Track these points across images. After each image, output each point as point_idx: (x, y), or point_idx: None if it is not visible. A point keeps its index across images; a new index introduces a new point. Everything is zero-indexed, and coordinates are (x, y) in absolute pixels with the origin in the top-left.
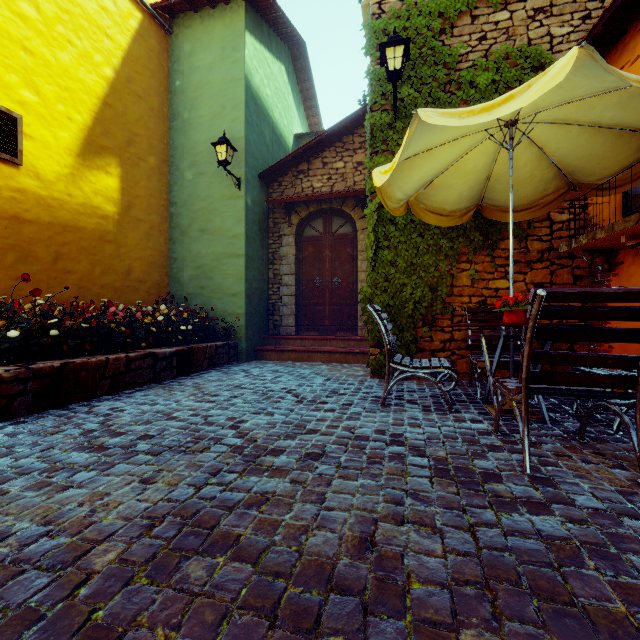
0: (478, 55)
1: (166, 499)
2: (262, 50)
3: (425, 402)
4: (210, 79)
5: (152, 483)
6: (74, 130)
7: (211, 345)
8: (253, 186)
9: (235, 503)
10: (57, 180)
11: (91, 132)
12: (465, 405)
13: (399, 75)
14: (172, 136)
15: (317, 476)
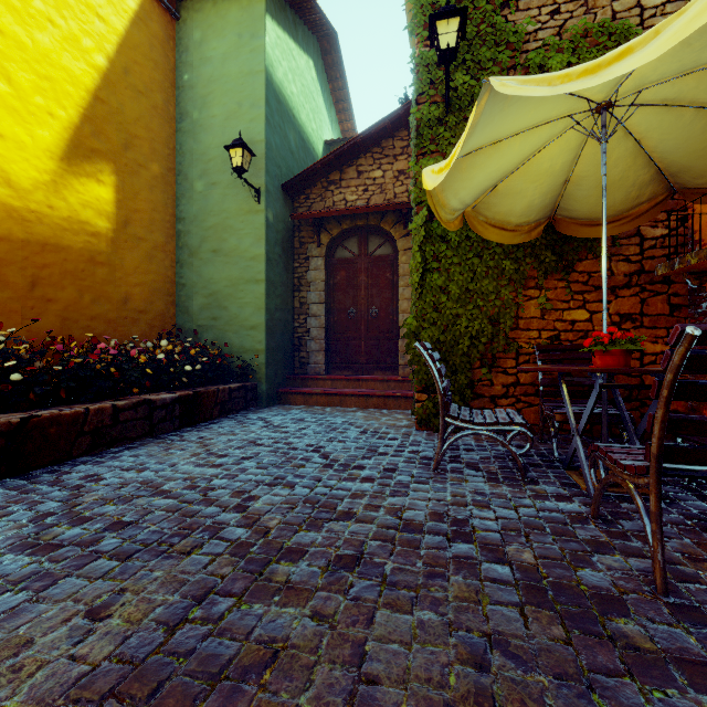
0: (549, 33)
1: (116, 655)
2: (286, 39)
3: (489, 466)
4: (224, 72)
5: (103, 618)
6: (56, 128)
7: (224, 388)
8: (275, 199)
9: (223, 665)
10: (34, 188)
11: (78, 132)
12: (541, 471)
13: (453, 55)
14: (179, 140)
15: (352, 603)
